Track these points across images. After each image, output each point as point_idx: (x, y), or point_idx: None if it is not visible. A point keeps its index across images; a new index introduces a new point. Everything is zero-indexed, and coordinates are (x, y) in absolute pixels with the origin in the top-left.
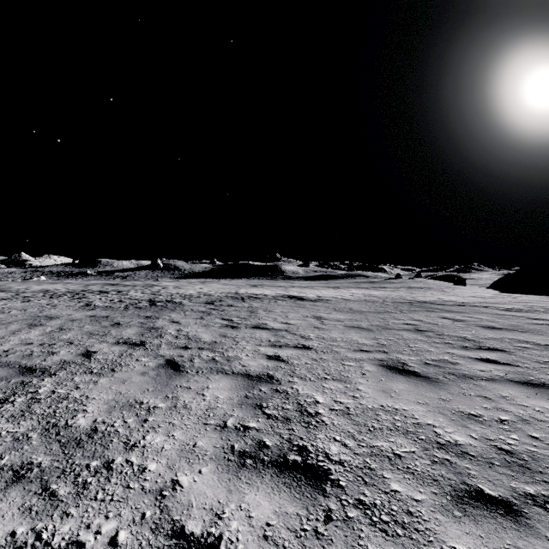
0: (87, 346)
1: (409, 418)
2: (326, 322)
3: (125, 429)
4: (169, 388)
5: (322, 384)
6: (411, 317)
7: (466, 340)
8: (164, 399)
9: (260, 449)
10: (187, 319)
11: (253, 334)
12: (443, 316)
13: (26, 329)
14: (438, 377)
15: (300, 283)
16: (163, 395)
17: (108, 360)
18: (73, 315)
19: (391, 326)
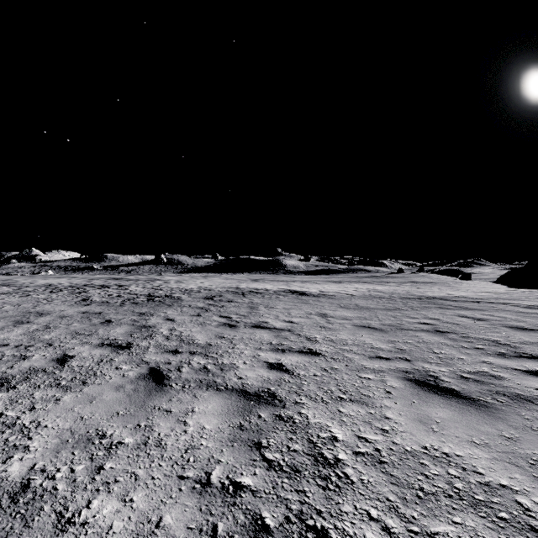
0: (67, 348)
1: (470, 472)
2: (332, 320)
3: (68, 485)
4: (144, 411)
5: (337, 408)
6: (425, 315)
7: (499, 344)
8: (134, 429)
9: (256, 534)
10: (183, 316)
11: (252, 334)
12: (461, 314)
13: (9, 327)
14: (486, 398)
15: (301, 277)
16: (134, 422)
17: (83, 368)
18: (65, 311)
19: (406, 326)
